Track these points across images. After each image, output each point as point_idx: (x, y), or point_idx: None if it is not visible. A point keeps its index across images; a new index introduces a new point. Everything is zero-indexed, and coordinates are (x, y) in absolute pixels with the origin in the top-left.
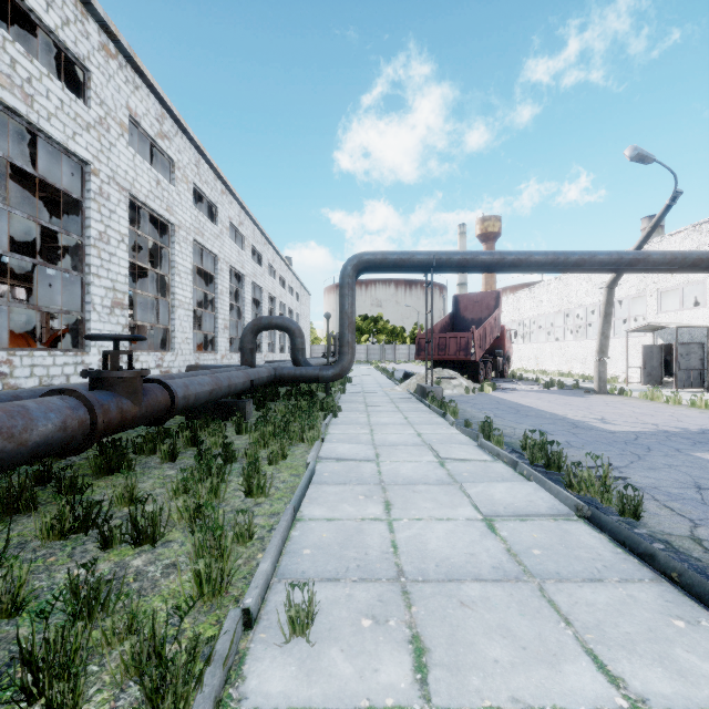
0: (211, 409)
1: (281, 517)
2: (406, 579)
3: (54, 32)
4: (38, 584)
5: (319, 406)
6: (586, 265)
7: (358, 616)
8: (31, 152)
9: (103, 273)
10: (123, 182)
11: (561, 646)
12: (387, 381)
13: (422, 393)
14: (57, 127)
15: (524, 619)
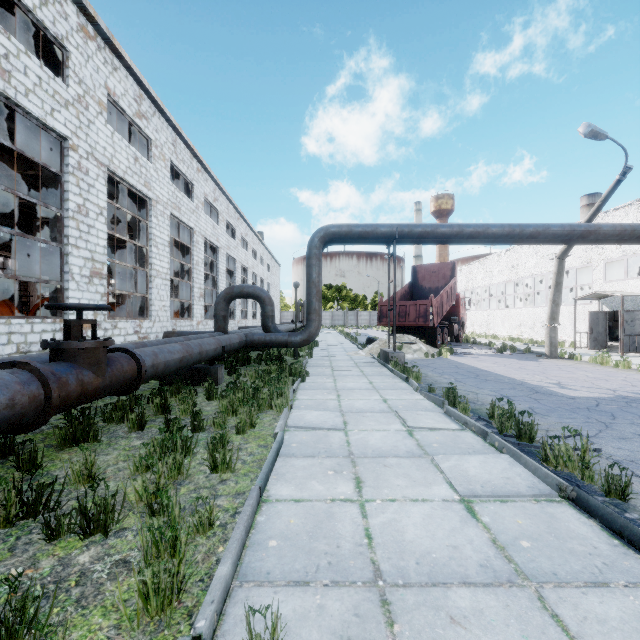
0: (183, 374)
1: (246, 501)
2: (384, 583)
3: (32, 11)
4: None
5: (288, 370)
6: (540, 237)
7: (331, 639)
8: (11, 127)
9: (82, 244)
10: (102, 158)
11: None
12: (351, 345)
13: (385, 358)
14: (35, 103)
15: None
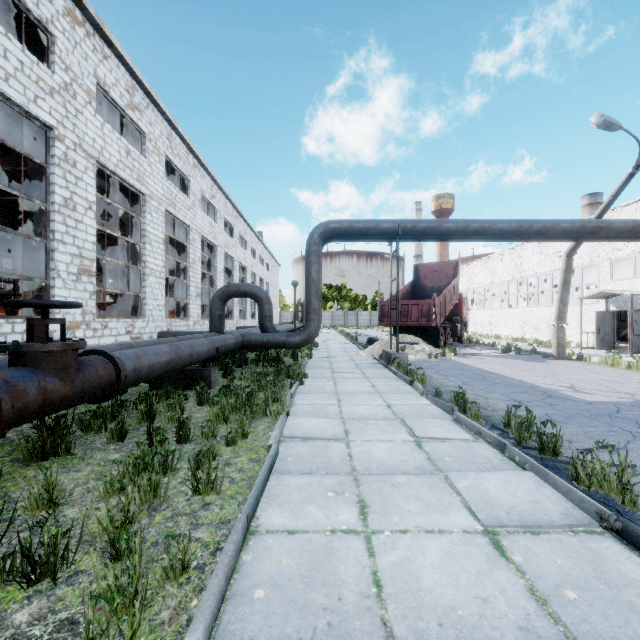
0: (175, 377)
1: (229, 536)
2: None
3: None
4: None
5: (286, 372)
6: (549, 233)
7: None
8: None
9: (69, 239)
10: (91, 149)
11: None
12: (351, 346)
13: (387, 359)
14: (16, 89)
15: None
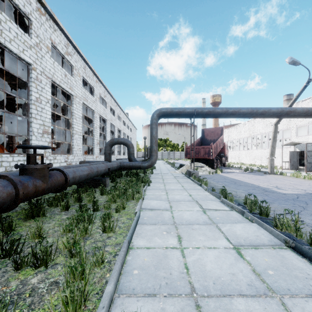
0: (89, 182)
1: (121, 249)
2: (196, 295)
3: (13, 0)
4: None
5: (141, 180)
6: (266, 114)
7: None
8: (2, 58)
9: (38, 117)
10: (48, 74)
11: None
12: (171, 168)
13: (189, 174)
14: (14, 46)
15: None
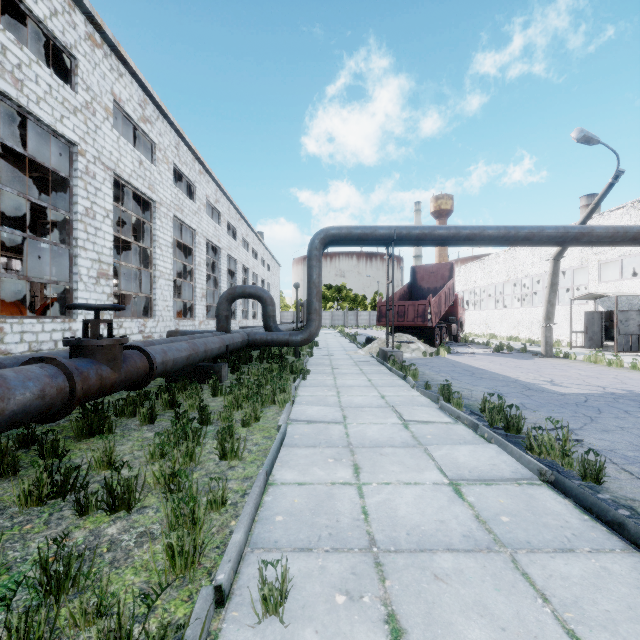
0: (188, 372)
1: (254, 483)
2: (378, 549)
3: (43, 22)
4: (11, 554)
5: (289, 368)
6: (535, 238)
7: (332, 591)
8: (22, 133)
9: (89, 246)
10: (108, 162)
11: (541, 626)
12: (350, 345)
13: (384, 357)
14: (45, 111)
15: (500, 595)
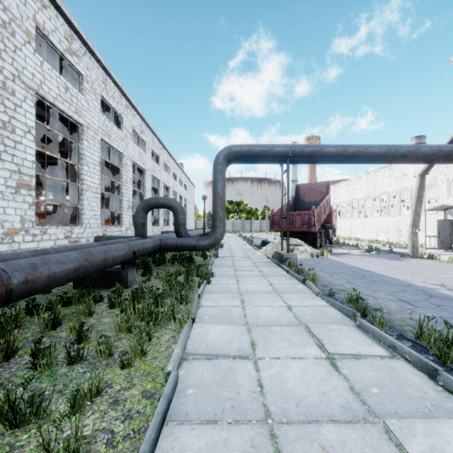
0: (96, 278)
1: None
2: None
3: None
4: None
5: (195, 272)
6: (412, 156)
7: None
8: None
9: (7, 157)
10: (30, 82)
11: None
12: (248, 246)
13: (280, 259)
14: None
15: None
